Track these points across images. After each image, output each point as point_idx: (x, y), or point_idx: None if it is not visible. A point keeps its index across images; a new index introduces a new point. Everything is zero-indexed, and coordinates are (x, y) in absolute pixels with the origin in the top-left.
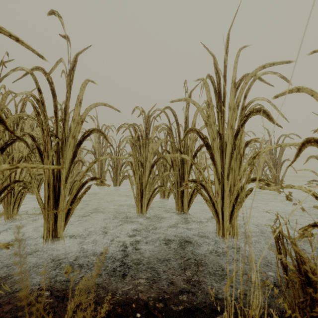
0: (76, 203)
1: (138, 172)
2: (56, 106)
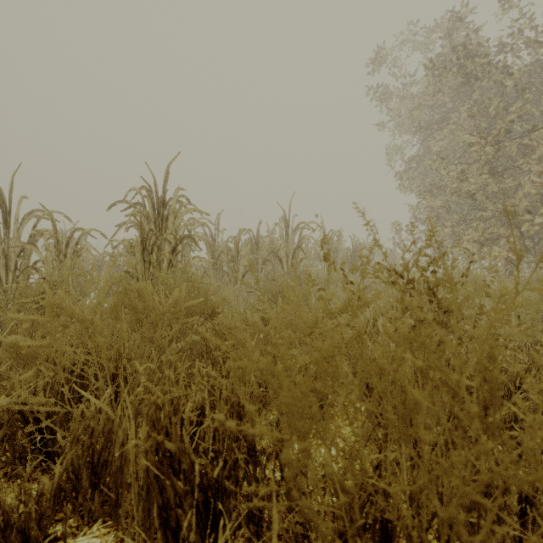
0: None
1: None
2: None
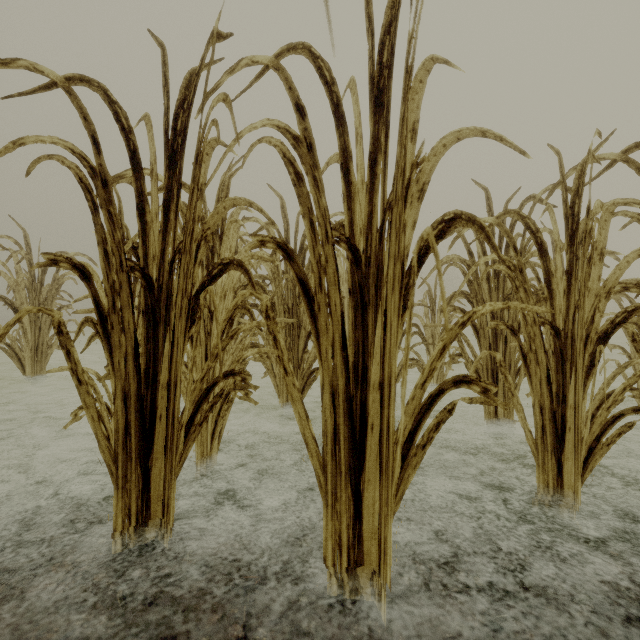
0: (413, 462)
1: (545, 358)
2: (348, 150)
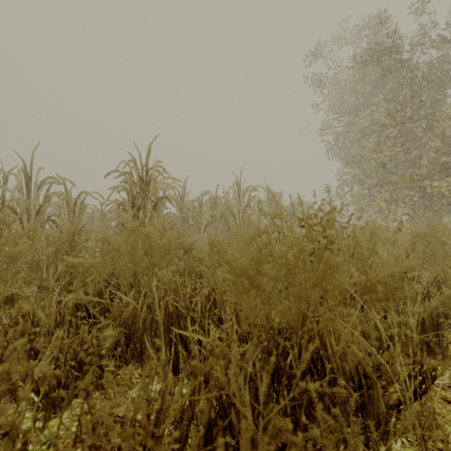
0: None
1: None
2: None
